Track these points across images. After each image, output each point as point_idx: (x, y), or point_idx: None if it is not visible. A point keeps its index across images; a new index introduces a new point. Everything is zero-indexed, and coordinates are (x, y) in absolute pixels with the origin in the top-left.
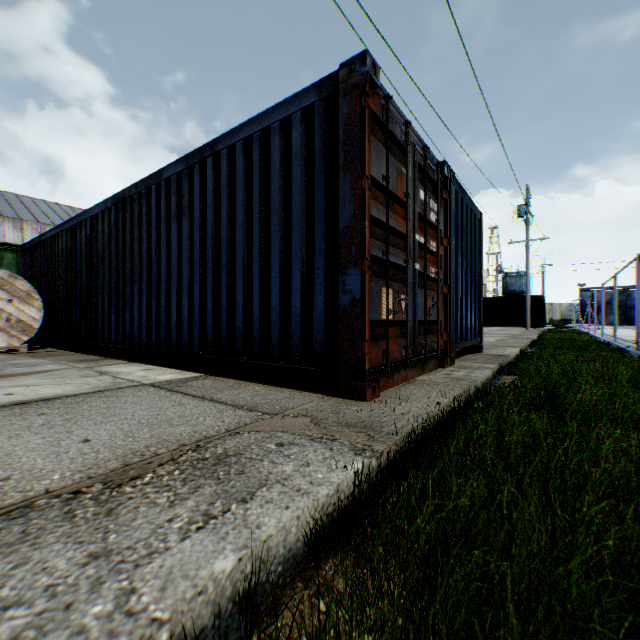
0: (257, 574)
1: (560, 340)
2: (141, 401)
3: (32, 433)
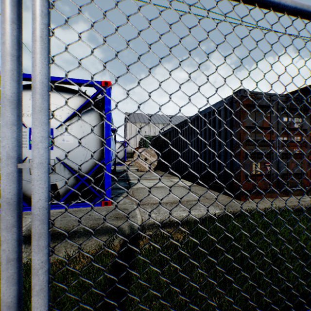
0: (189, 219)
1: None
2: (179, 190)
3: (159, 193)
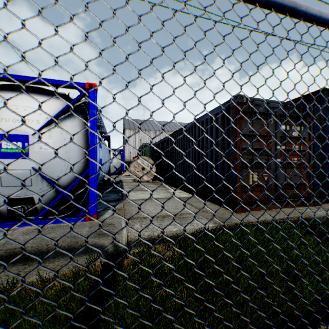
0: (180, 234)
1: None
2: (174, 202)
3: (152, 206)
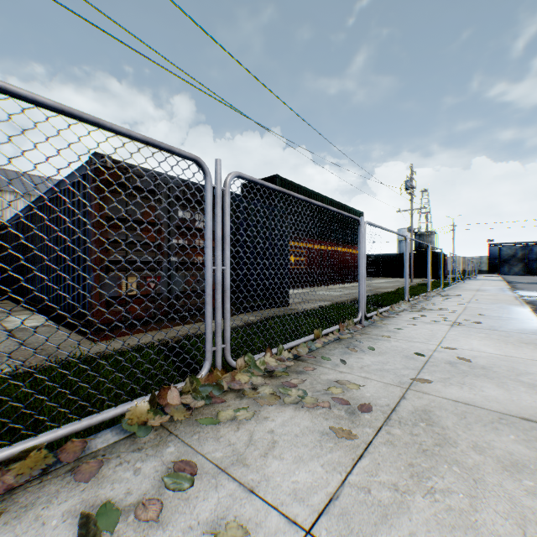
0: None
1: (391, 294)
2: None
3: None
